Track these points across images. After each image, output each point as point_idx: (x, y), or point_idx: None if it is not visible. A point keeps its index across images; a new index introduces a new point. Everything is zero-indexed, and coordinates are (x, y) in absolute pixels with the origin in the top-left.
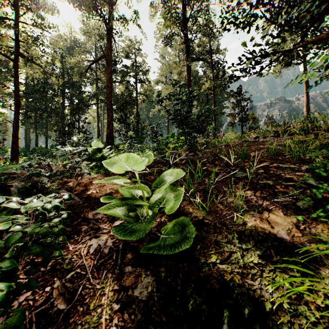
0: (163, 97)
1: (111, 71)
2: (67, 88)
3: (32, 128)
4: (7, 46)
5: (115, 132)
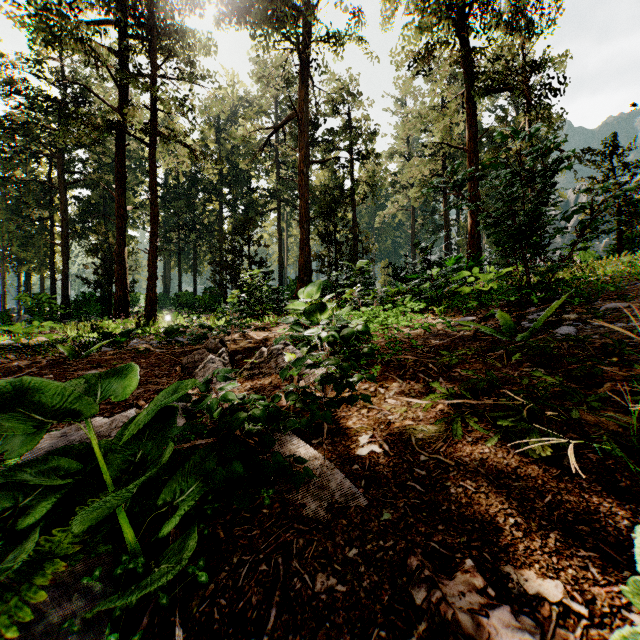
0: (463, 174)
1: (307, 142)
2: (228, 185)
3: (173, 259)
4: (140, 121)
5: (314, 260)
